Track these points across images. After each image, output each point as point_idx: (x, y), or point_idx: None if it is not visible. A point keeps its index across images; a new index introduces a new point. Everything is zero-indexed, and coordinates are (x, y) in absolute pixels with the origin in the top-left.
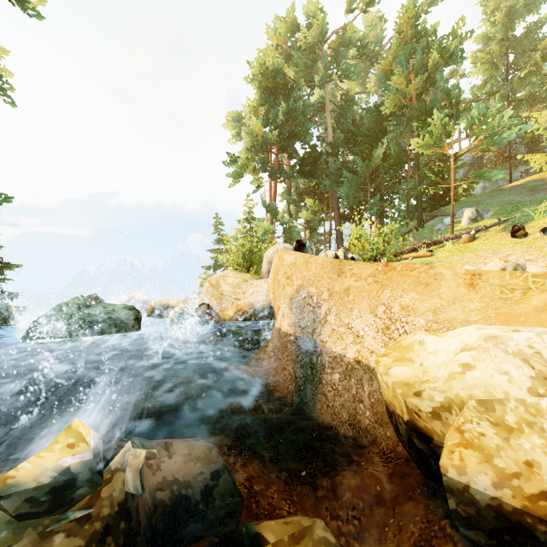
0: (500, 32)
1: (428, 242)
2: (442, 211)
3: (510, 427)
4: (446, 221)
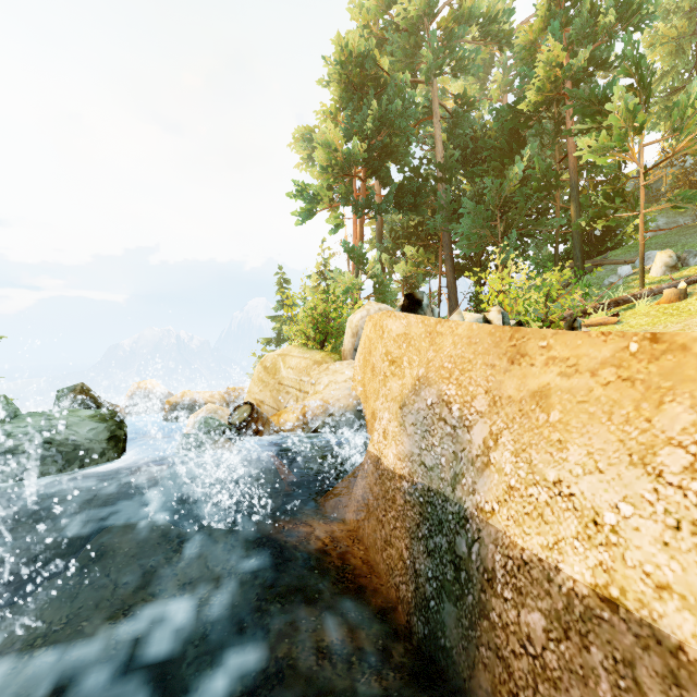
0: None
1: (606, 301)
2: (607, 258)
3: None
4: (622, 271)
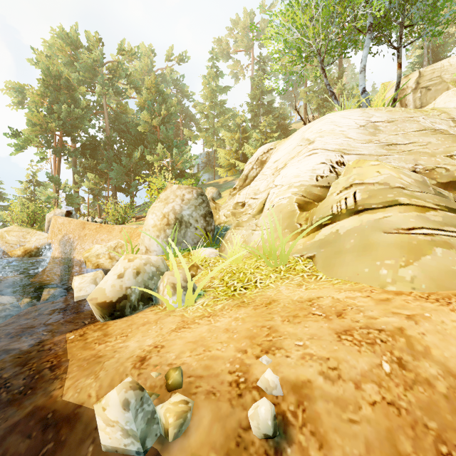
0: (210, 98)
1: None
2: None
3: (100, 258)
4: None
